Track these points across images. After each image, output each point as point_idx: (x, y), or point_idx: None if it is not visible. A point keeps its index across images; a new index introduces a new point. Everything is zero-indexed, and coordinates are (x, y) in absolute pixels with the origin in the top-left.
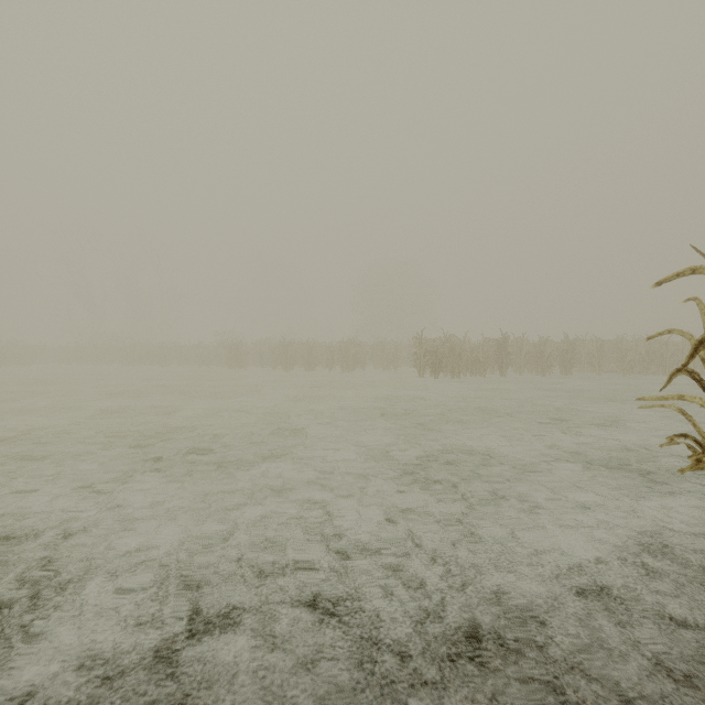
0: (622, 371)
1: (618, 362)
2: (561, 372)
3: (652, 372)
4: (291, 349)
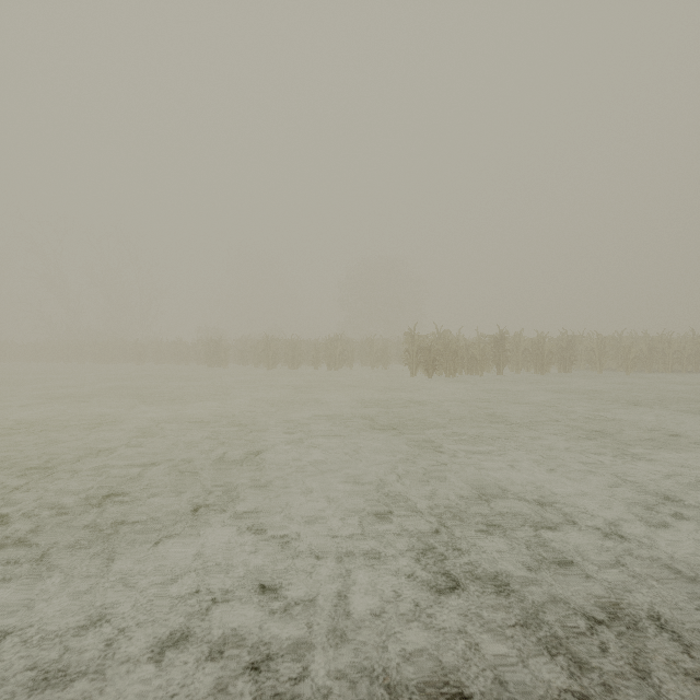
0: (626, 369)
1: (618, 360)
2: (559, 370)
3: (652, 370)
4: (274, 346)
